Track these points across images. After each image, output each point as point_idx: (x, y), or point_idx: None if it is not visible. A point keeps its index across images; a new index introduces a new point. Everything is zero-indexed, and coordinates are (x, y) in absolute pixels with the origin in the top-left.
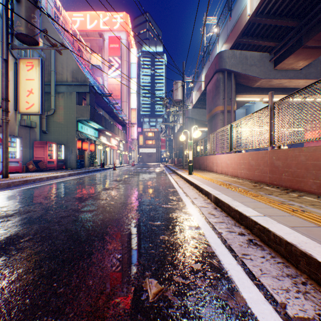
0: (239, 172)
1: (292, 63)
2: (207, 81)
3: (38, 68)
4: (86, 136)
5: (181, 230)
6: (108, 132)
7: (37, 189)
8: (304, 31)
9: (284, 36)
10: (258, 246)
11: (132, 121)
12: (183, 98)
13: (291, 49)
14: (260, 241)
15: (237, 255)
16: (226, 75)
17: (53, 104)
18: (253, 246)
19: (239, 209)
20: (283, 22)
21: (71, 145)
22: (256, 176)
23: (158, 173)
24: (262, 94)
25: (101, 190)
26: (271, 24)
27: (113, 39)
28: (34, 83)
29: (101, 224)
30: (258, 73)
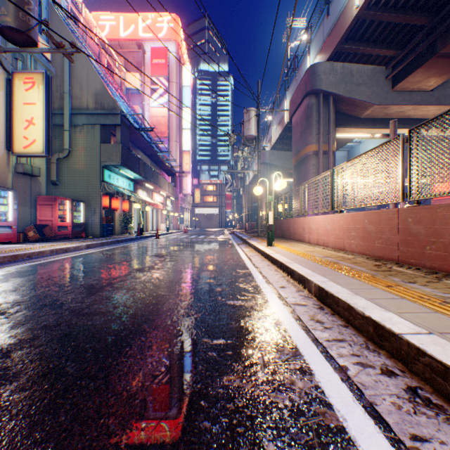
0: (347, 242)
1: (420, 81)
2: (294, 108)
3: (42, 87)
4: (115, 189)
5: (265, 360)
6: (149, 184)
7: (28, 271)
8: (440, 31)
9: (408, 41)
10: (436, 408)
11: (185, 169)
12: (258, 133)
13: (419, 59)
14: (436, 393)
15: (402, 441)
16: (322, 100)
17: (67, 141)
18: (425, 408)
19: (374, 317)
20: (408, 18)
21: (94, 203)
22: (377, 249)
23: (221, 243)
24: (374, 128)
25: (129, 272)
26: (389, 22)
27: (157, 51)
28: (35, 109)
29: (111, 346)
30: (369, 96)
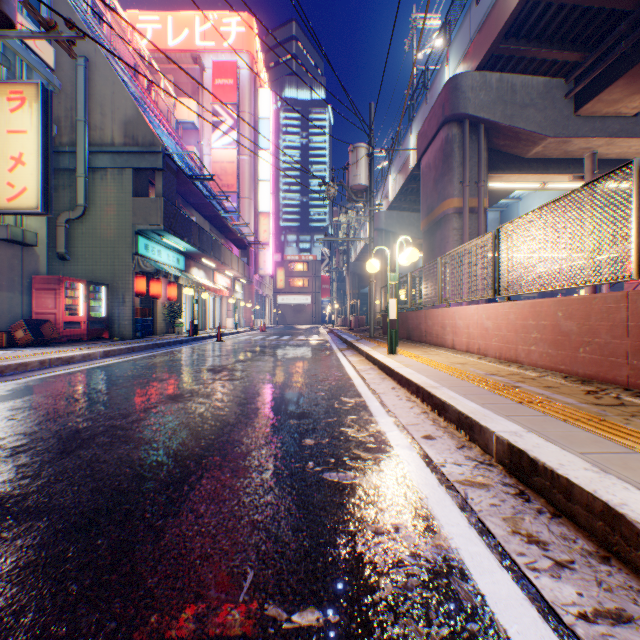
0: (523, 349)
1: (619, 100)
2: (424, 145)
3: (37, 106)
4: (154, 267)
5: None
6: (207, 260)
7: None
8: None
9: (602, 38)
10: None
11: (262, 239)
12: (370, 182)
13: (620, 65)
14: None
15: None
16: (468, 130)
17: (81, 194)
18: None
19: None
20: None
21: (123, 287)
22: (583, 362)
23: (315, 348)
24: (546, 173)
25: (154, 403)
26: (576, 5)
27: (222, 68)
28: (26, 140)
29: (24, 639)
30: (540, 124)
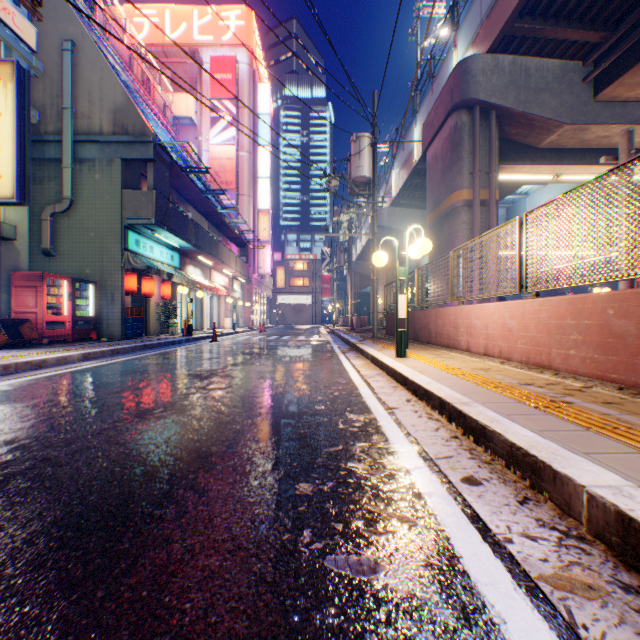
0: (559, 354)
1: None
2: (430, 135)
3: (12, 87)
4: (145, 263)
5: None
6: (203, 257)
7: None
8: None
9: (625, 15)
10: None
11: (261, 237)
12: (373, 174)
13: None
14: None
15: None
16: (479, 118)
17: (68, 186)
18: None
19: None
20: None
21: (112, 284)
22: None
23: (315, 350)
24: (560, 164)
25: (114, 422)
26: None
27: (221, 62)
28: (0, 124)
29: None
30: (556, 110)
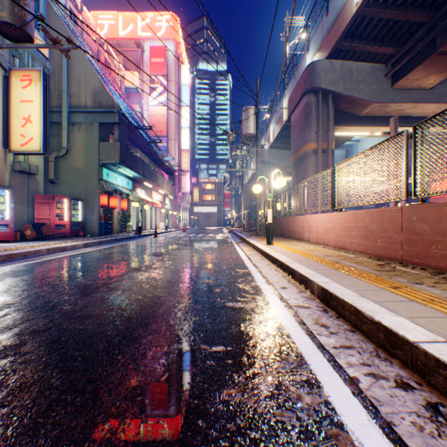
0: (348, 241)
1: (419, 79)
2: (292, 106)
3: (40, 85)
4: (113, 188)
5: (269, 370)
6: (147, 183)
7: (22, 270)
8: (440, 28)
9: (408, 39)
10: None
11: (183, 168)
12: (256, 131)
13: (419, 57)
14: None
15: None
16: (321, 98)
17: (65, 140)
18: None
19: (384, 322)
20: (408, 15)
21: (93, 201)
22: (379, 248)
23: (220, 242)
24: (373, 126)
25: (126, 272)
26: (389, 19)
27: (156, 50)
28: (33, 107)
29: (103, 353)
30: (368, 94)
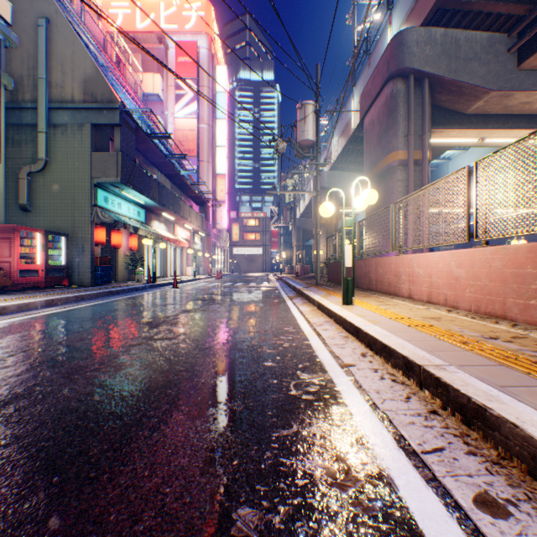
0: (516, 303)
1: None
2: (367, 103)
3: None
4: (112, 217)
5: None
6: (167, 213)
7: None
8: None
9: None
10: None
11: (219, 197)
12: (316, 139)
13: None
14: None
15: None
16: (412, 85)
17: (42, 148)
18: None
19: None
20: None
21: (82, 236)
22: None
23: (264, 296)
24: (485, 128)
25: (32, 386)
26: None
27: (184, 47)
28: None
29: None
30: (483, 78)
